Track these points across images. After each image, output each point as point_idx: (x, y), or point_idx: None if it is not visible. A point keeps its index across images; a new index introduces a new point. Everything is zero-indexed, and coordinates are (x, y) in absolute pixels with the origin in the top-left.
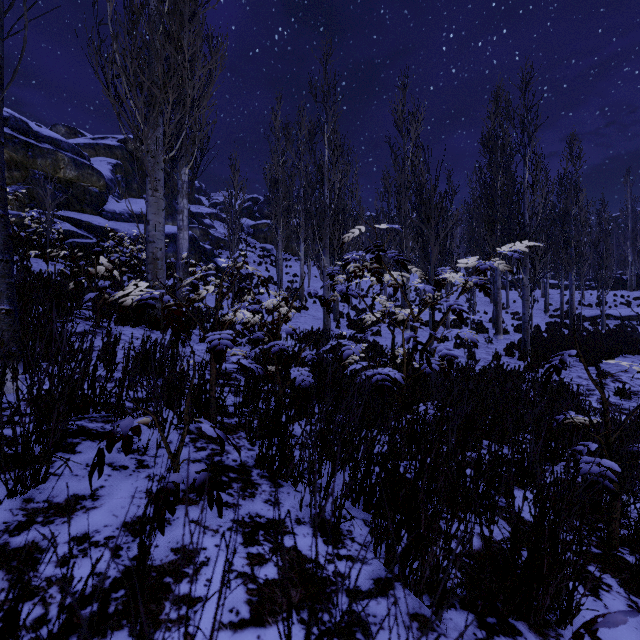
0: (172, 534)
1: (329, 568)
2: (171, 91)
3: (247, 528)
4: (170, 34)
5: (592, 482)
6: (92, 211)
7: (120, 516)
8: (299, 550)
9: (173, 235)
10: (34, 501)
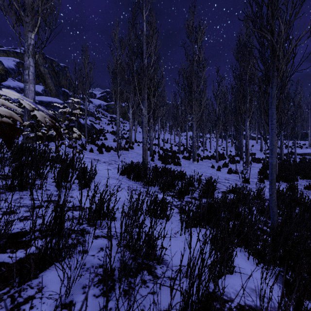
0: None
1: None
2: None
3: None
4: None
5: None
6: None
7: None
8: None
9: (50, 102)
10: None
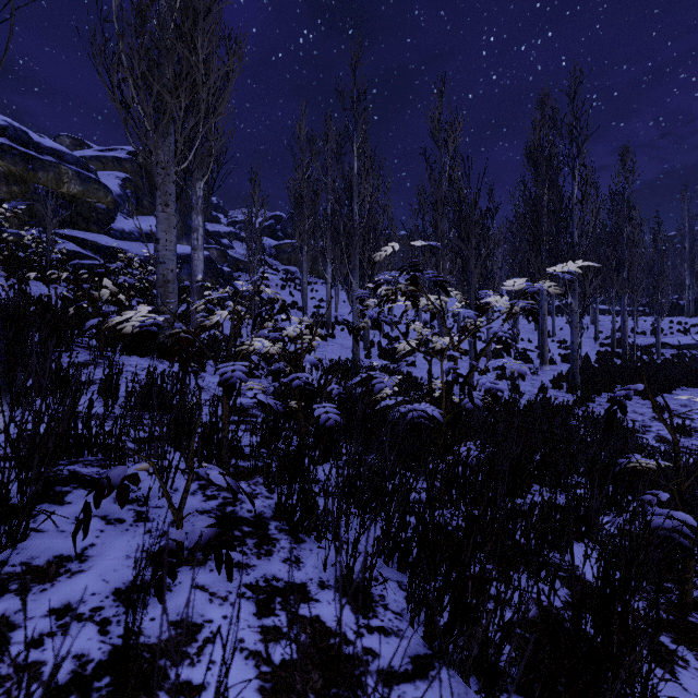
0: (172, 603)
1: (358, 644)
2: (183, 95)
3: (262, 594)
4: (182, 32)
5: (664, 538)
6: (99, 230)
7: (111, 581)
8: (323, 621)
9: (188, 256)
10: (9, 564)
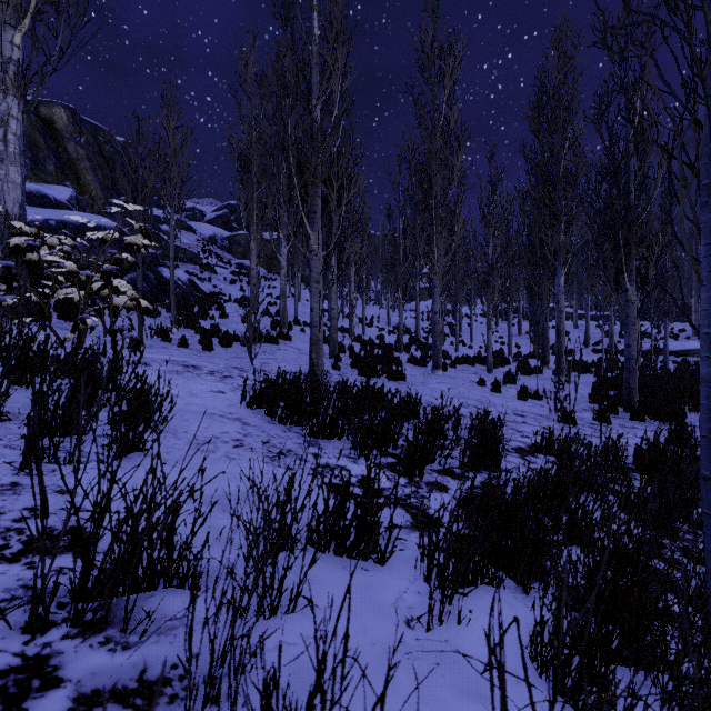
0: None
1: None
2: None
3: None
4: None
5: None
6: None
7: None
8: None
9: (85, 226)
10: None
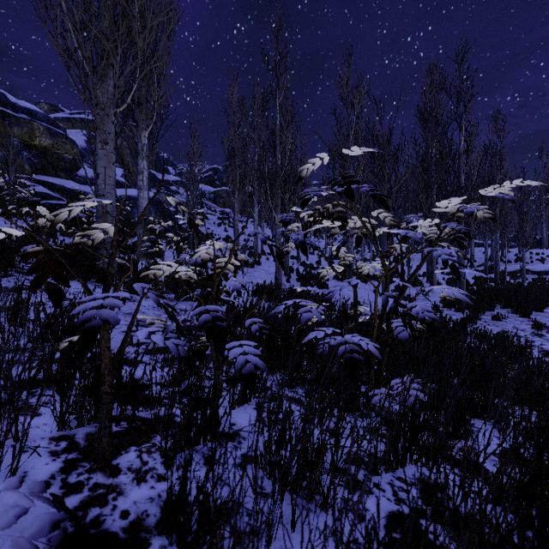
0: None
1: None
2: (119, 40)
3: None
4: None
5: None
6: (66, 176)
7: None
8: None
9: None
10: None
